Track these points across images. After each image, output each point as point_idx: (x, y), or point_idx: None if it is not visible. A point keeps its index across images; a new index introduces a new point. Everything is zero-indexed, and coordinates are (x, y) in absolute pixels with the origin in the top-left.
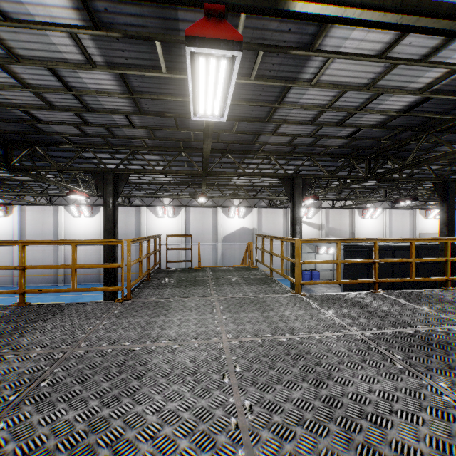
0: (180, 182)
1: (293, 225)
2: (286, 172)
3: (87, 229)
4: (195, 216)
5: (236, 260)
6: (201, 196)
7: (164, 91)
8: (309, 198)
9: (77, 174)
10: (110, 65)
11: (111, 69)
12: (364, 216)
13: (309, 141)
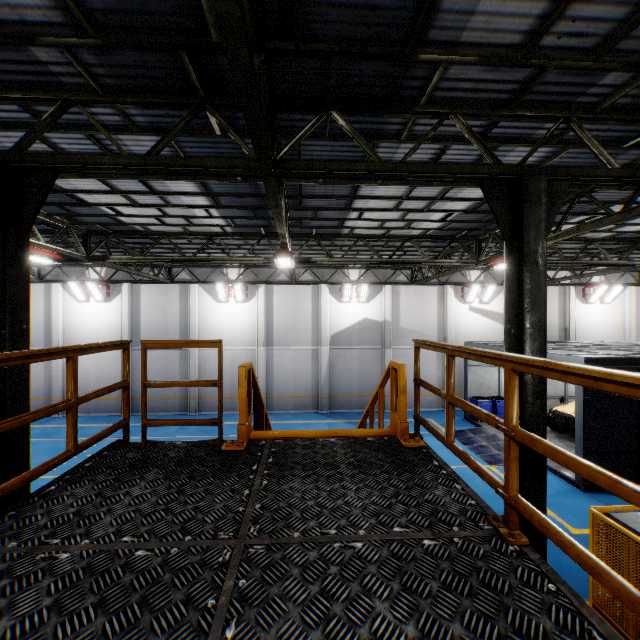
0: (245, 232)
1: (520, 312)
2: (499, 163)
3: (101, 323)
4: (282, 300)
5: (353, 376)
6: (280, 253)
7: None
8: None
9: None
10: None
11: None
12: (587, 298)
13: (601, 31)
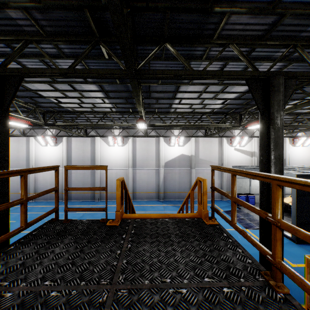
0: (122, 111)
1: (268, 150)
2: (256, 70)
3: (53, 156)
4: (141, 145)
5: (176, 183)
6: (139, 121)
7: None
8: (258, 122)
9: (13, 100)
10: None
11: None
12: (295, 144)
13: None
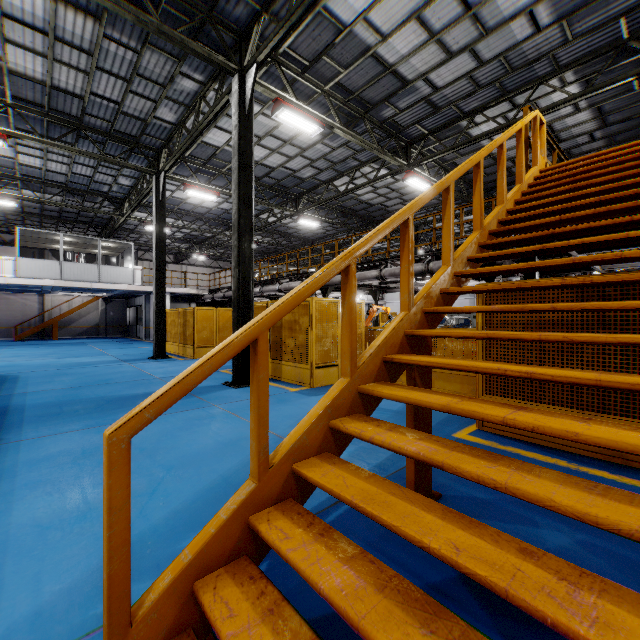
0: None
1: None
2: None
3: None
4: None
5: None
6: None
7: (632, 101)
8: None
9: None
10: (590, 105)
11: (591, 107)
12: None
13: None
